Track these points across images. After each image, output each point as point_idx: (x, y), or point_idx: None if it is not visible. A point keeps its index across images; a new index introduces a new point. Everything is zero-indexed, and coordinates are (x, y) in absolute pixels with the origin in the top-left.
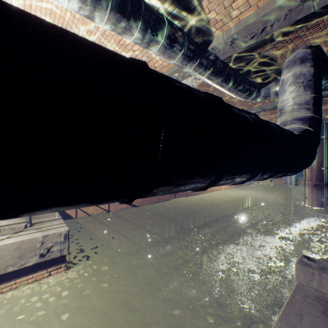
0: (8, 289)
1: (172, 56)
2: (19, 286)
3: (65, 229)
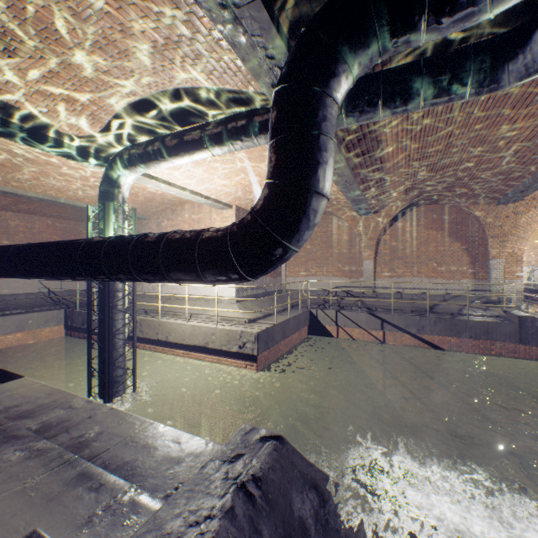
0: (224, 363)
1: (251, 144)
2: (229, 364)
3: (255, 331)
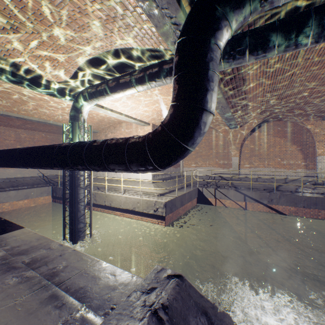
0: (145, 220)
1: (161, 83)
2: (148, 221)
3: (164, 201)
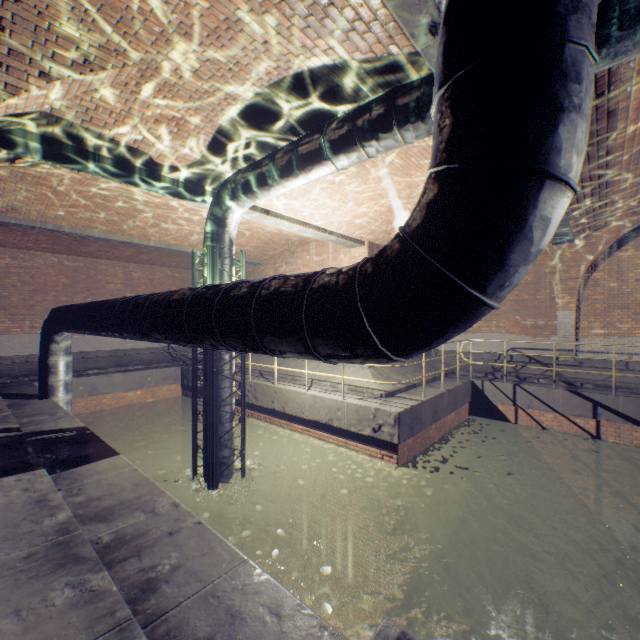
0: (353, 448)
1: (392, 143)
2: (359, 450)
3: (395, 410)
